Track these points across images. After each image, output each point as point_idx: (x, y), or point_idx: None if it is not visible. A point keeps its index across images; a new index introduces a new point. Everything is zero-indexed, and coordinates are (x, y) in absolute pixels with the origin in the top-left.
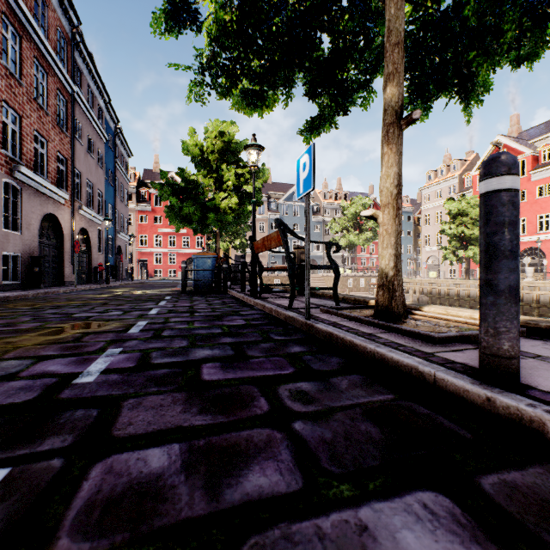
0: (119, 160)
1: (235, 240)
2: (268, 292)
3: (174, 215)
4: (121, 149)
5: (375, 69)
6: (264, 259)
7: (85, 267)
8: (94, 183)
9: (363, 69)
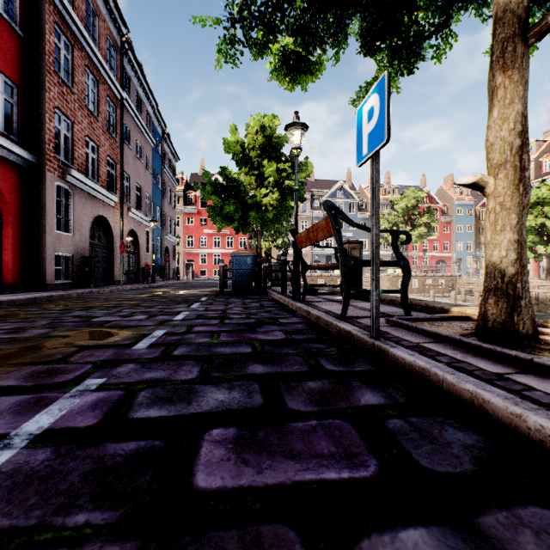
0: (167, 164)
1: (277, 239)
2: (312, 294)
3: (215, 214)
4: (169, 154)
5: None
6: (306, 259)
7: (134, 267)
8: (142, 186)
9: (439, 5)
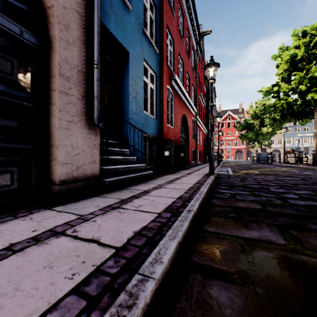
0: None
1: (265, 141)
2: (288, 163)
3: (243, 137)
4: None
5: None
6: (281, 150)
7: None
8: None
9: None
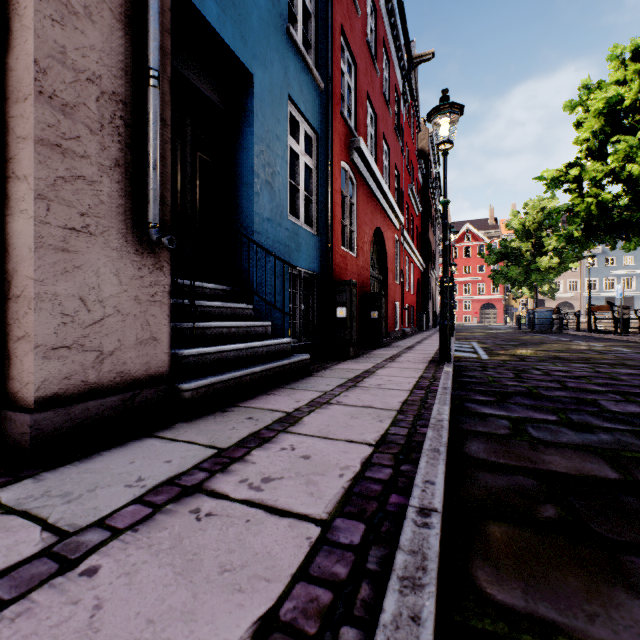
0: None
1: (543, 286)
2: (597, 332)
3: (498, 276)
4: None
5: None
6: (576, 303)
7: None
8: (436, 259)
9: None
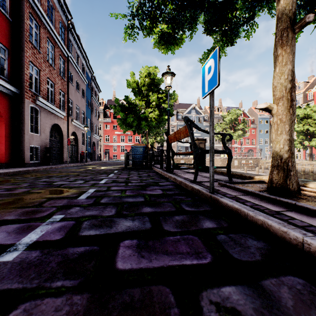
0: (94, 94)
1: (157, 137)
2: (177, 169)
3: (122, 123)
4: (95, 88)
5: (258, 3)
6: (174, 149)
7: (75, 153)
8: (79, 107)
9: (248, 7)
